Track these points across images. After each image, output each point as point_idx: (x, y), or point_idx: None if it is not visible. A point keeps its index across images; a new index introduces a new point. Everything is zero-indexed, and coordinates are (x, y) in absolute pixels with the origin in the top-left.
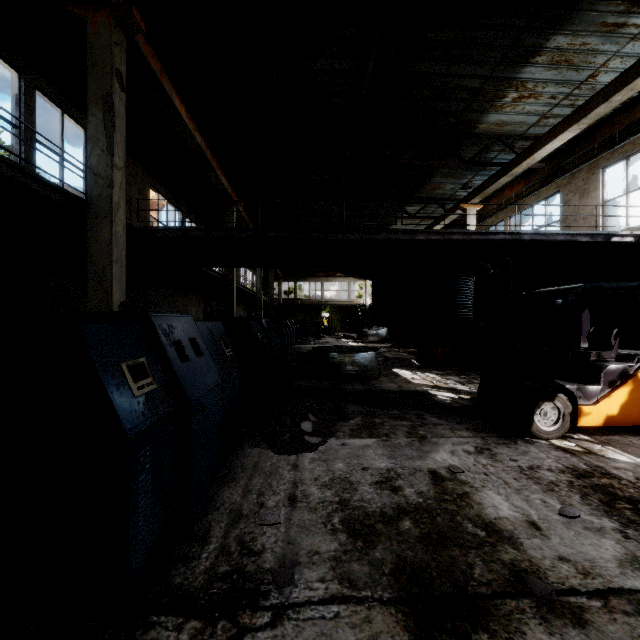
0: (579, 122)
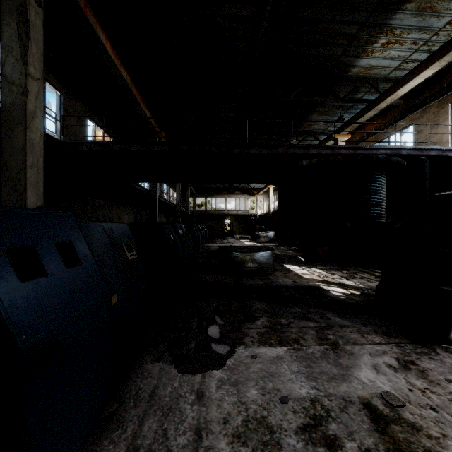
0: (441, 59)
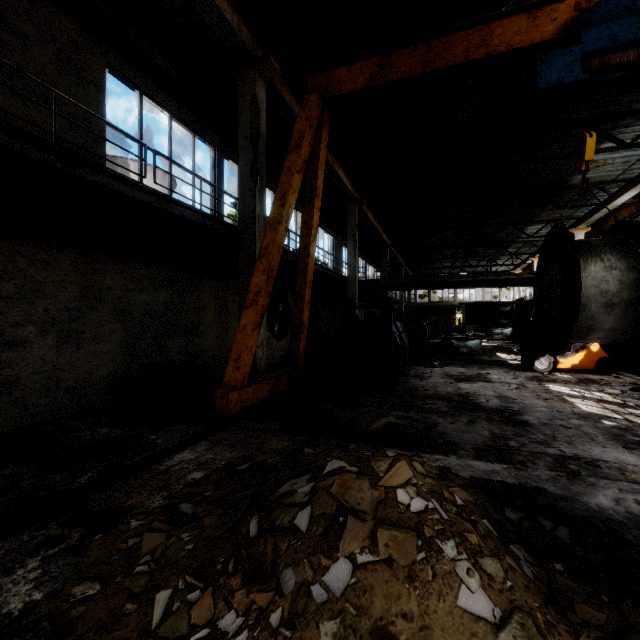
0: (634, 188)
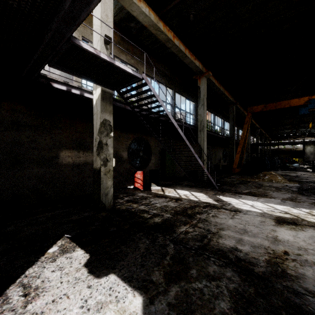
0: None
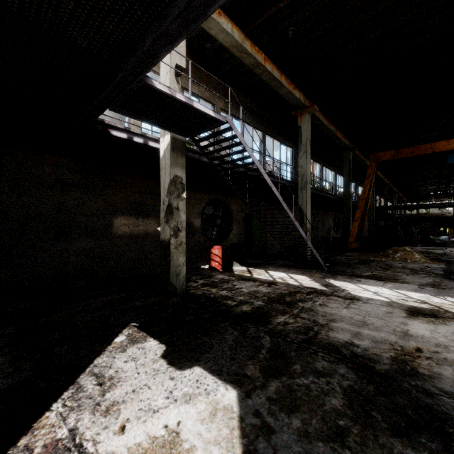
0: None
